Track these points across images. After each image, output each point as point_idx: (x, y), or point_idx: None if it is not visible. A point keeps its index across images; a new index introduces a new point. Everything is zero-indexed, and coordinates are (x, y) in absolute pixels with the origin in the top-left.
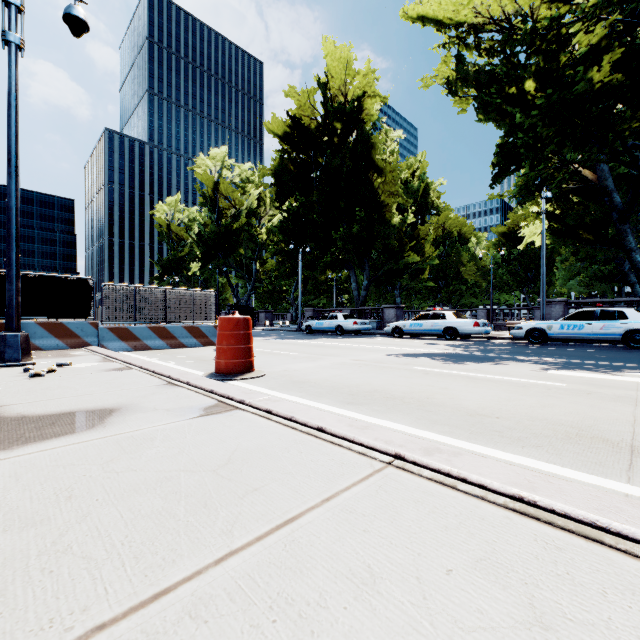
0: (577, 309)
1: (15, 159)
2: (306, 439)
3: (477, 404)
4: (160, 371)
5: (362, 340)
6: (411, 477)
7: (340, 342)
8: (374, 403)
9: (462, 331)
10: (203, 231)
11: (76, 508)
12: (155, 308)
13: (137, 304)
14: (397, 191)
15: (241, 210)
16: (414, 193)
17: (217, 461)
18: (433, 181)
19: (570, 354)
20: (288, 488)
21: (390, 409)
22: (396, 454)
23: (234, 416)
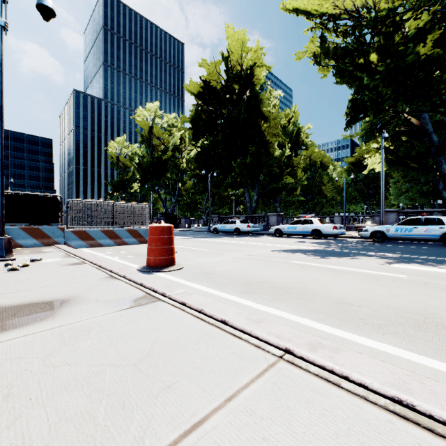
0: (406, 216)
1: (0, 109)
2: (212, 331)
3: (342, 293)
4: (105, 266)
5: (253, 239)
6: (300, 372)
7: (238, 240)
8: (264, 292)
9: (325, 232)
10: (141, 161)
11: (10, 409)
12: (106, 217)
13: (93, 214)
14: (278, 133)
15: (168, 146)
16: (290, 134)
17: (138, 354)
18: (303, 126)
19: (404, 250)
20: (196, 385)
21: (277, 298)
22: (286, 349)
23: (156, 307)
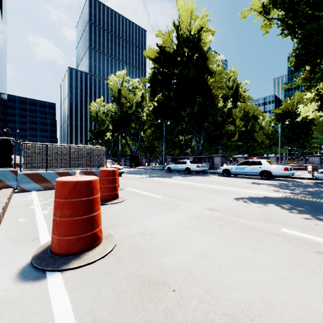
0: None
1: None
2: None
3: None
4: None
5: (204, 179)
6: None
7: (190, 181)
8: None
9: (275, 173)
10: (113, 115)
11: None
12: (62, 159)
13: (48, 156)
14: (222, 86)
15: (133, 103)
16: (230, 90)
17: None
18: (241, 82)
19: None
20: None
21: None
22: None
23: None
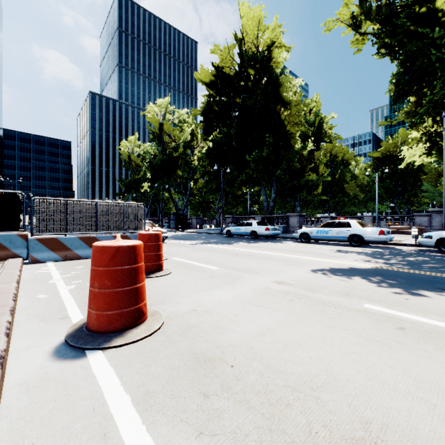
0: None
1: None
2: None
3: None
4: None
5: (275, 245)
6: None
7: (256, 248)
8: None
9: (367, 238)
10: (152, 159)
11: None
12: (86, 220)
13: (68, 216)
14: (300, 121)
15: (179, 143)
16: (311, 126)
17: None
18: (326, 116)
19: None
20: None
21: None
22: None
23: None
